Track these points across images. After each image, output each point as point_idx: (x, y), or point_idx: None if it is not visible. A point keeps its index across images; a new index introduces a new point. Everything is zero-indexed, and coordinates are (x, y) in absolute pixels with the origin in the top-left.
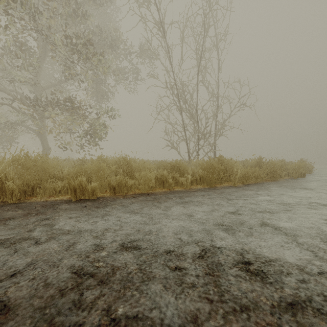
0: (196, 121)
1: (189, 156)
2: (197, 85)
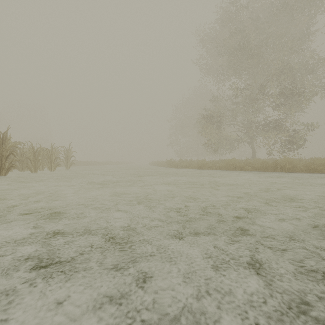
0: None
1: None
2: None
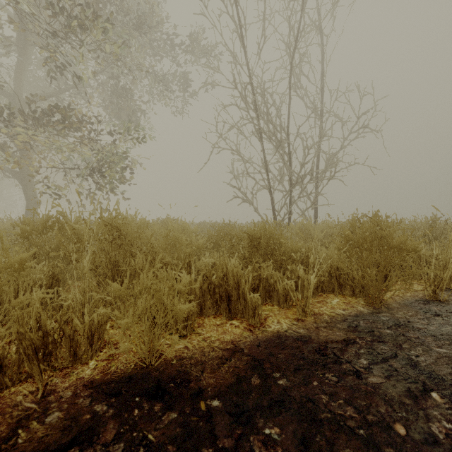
0: (286, 154)
1: (275, 214)
2: (290, 88)
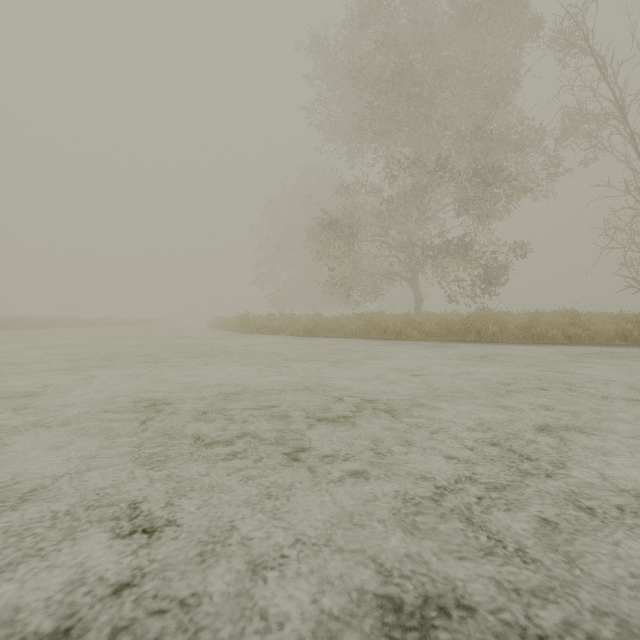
0: None
1: None
2: None
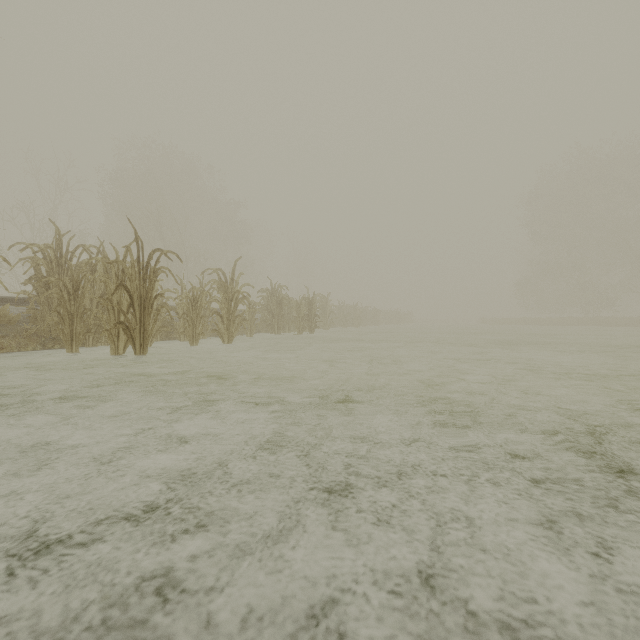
0: None
1: None
2: None
